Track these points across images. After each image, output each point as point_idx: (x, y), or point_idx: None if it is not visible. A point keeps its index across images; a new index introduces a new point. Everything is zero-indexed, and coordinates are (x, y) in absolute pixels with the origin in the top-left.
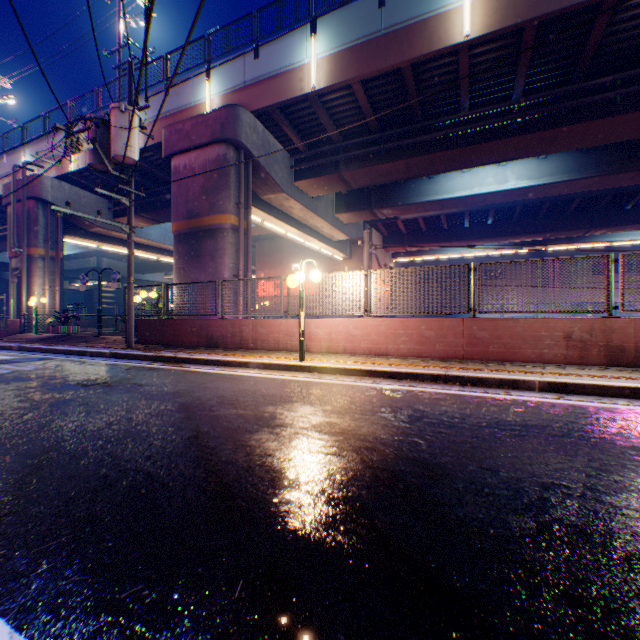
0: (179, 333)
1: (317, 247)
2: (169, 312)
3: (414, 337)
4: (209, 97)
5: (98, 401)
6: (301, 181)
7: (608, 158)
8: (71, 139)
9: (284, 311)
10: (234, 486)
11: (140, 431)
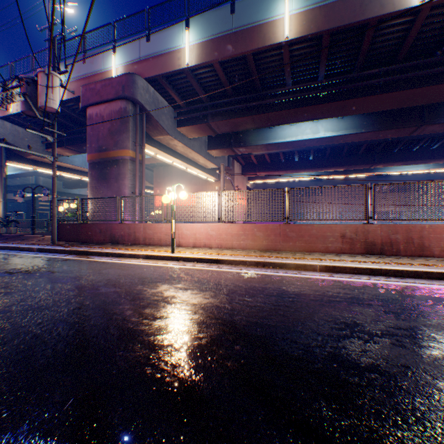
0: (91, 233)
1: (196, 172)
2: (83, 218)
3: (250, 236)
4: (115, 66)
5: (16, 284)
6: (182, 127)
7: (380, 120)
8: (6, 93)
9: (165, 218)
10: (92, 340)
11: (40, 305)
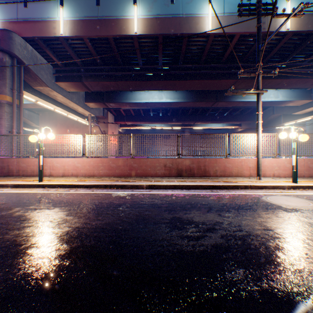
0: None
1: (76, 118)
2: None
3: (107, 167)
4: None
5: None
6: (60, 82)
7: (196, 95)
8: None
9: (38, 154)
10: None
11: None
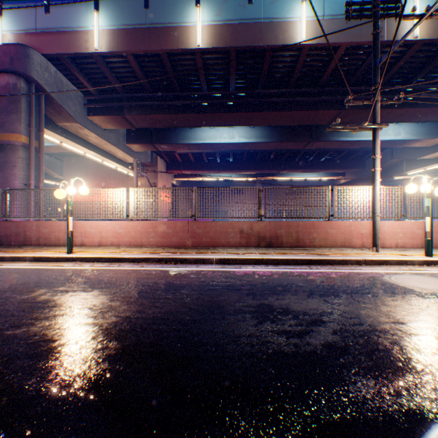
0: None
1: (114, 166)
2: None
3: (160, 233)
4: (1, 31)
5: None
6: (94, 116)
7: (282, 133)
8: None
9: (65, 215)
10: None
11: None
